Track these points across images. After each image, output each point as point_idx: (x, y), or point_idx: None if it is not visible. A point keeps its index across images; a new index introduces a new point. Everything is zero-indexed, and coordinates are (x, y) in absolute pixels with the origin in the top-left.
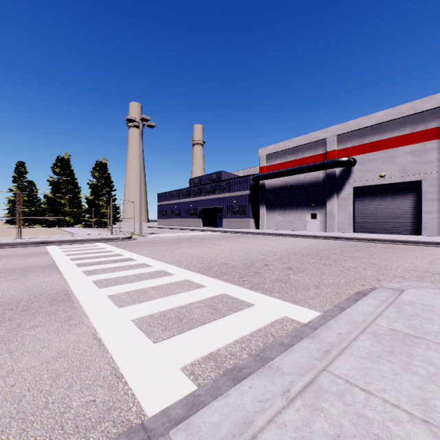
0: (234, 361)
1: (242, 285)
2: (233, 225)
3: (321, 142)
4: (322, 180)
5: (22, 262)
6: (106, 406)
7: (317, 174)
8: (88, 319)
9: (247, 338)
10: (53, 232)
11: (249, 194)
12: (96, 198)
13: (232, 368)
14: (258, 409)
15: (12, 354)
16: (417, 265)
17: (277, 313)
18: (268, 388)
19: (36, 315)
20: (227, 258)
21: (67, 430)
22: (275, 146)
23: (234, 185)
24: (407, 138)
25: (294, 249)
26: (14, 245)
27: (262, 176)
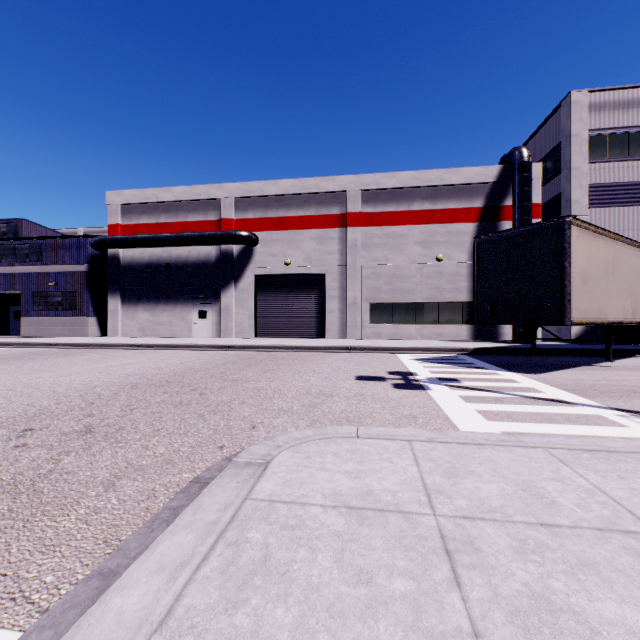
0: None
1: None
2: (49, 330)
3: (214, 203)
4: (216, 260)
5: None
6: None
7: (209, 250)
8: None
9: None
10: None
11: (87, 272)
12: None
13: None
14: None
15: None
16: (313, 383)
17: None
18: None
19: None
20: None
21: None
22: (139, 193)
23: (50, 252)
24: (312, 220)
25: (143, 376)
26: None
27: (114, 241)
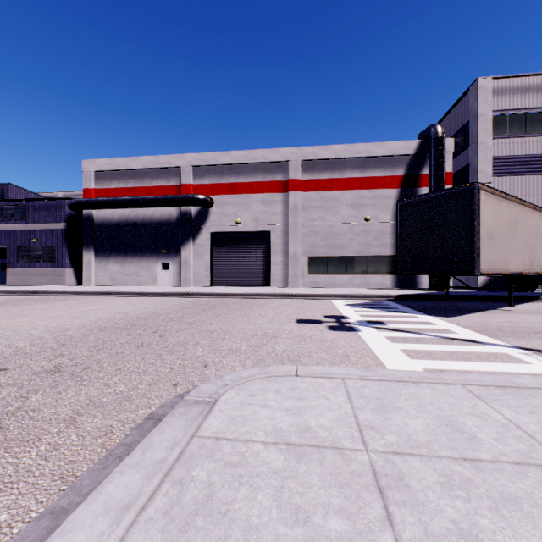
0: None
1: None
2: (31, 279)
3: (175, 171)
4: (176, 220)
5: None
6: None
7: (171, 211)
8: None
9: None
10: None
11: (65, 230)
12: None
13: None
14: None
15: None
16: (259, 325)
17: None
18: None
19: None
20: None
21: None
22: (110, 162)
23: (33, 212)
24: (259, 186)
25: (111, 319)
26: None
27: (88, 202)
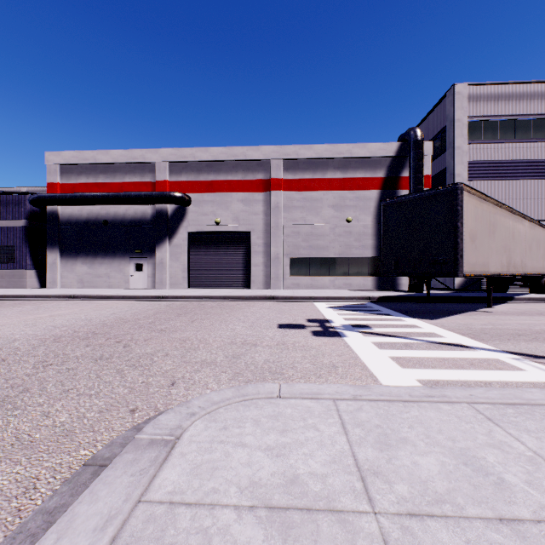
0: None
1: None
2: None
3: (149, 166)
4: (151, 218)
5: None
6: None
7: (145, 209)
8: None
9: None
10: None
11: (26, 227)
12: None
13: None
14: None
15: None
16: (238, 332)
17: None
18: None
19: None
20: None
21: None
22: (77, 154)
23: None
24: (240, 184)
25: (70, 327)
26: None
27: (52, 198)
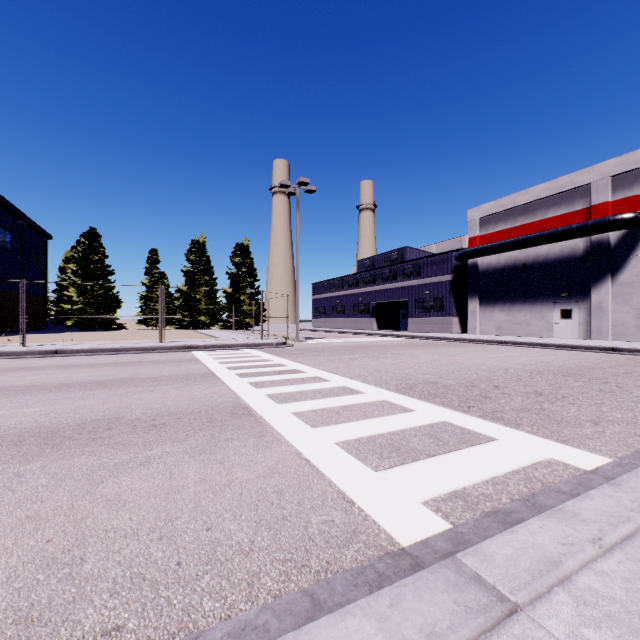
0: (492, 505)
1: (468, 412)
2: (424, 327)
3: (580, 191)
4: (583, 253)
5: (177, 370)
6: (349, 528)
7: (573, 244)
8: (283, 437)
9: (500, 480)
10: (191, 334)
11: (451, 281)
12: (236, 291)
13: (494, 510)
14: (562, 551)
15: (222, 464)
16: None
17: (537, 453)
18: (568, 532)
19: (224, 428)
20: (432, 375)
21: (318, 543)
22: (495, 204)
23: (425, 268)
24: None
25: (538, 366)
26: (158, 349)
27: (474, 251)
